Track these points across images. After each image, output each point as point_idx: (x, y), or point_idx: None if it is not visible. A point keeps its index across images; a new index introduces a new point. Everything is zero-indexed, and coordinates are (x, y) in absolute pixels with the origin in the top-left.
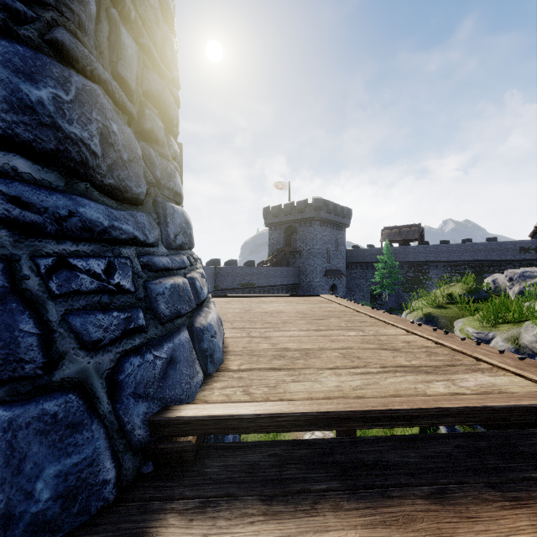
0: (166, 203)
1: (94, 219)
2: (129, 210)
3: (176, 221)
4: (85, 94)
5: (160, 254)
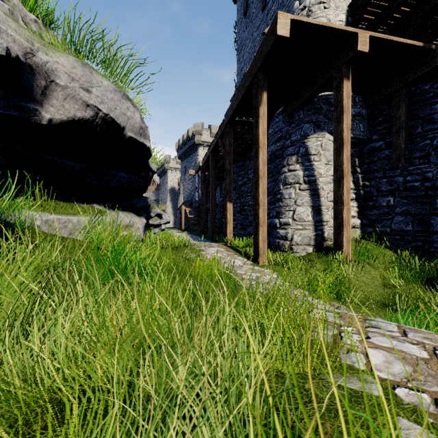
0: None
1: None
2: None
3: None
4: None
5: None
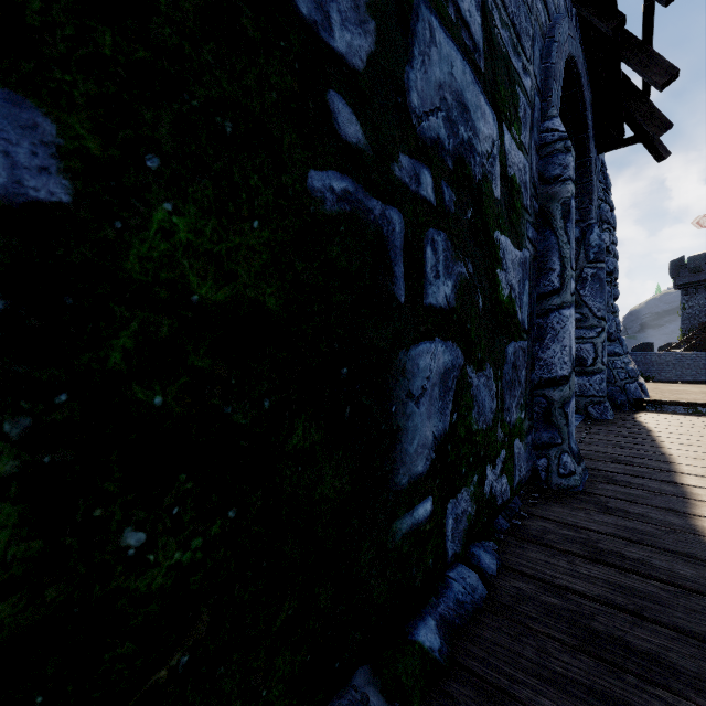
0: (621, 337)
1: (617, 351)
2: (612, 343)
3: (624, 343)
4: (611, 320)
5: (624, 358)
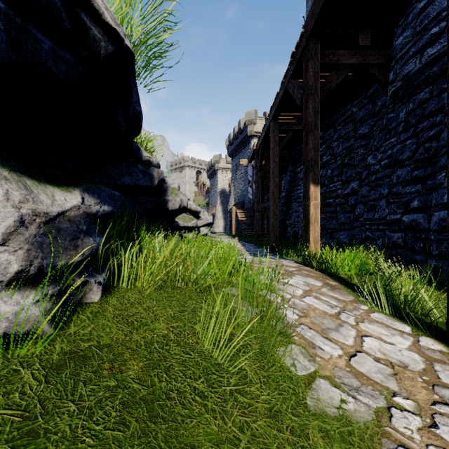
0: None
1: None
2: None
3: None
4: None
5: None
